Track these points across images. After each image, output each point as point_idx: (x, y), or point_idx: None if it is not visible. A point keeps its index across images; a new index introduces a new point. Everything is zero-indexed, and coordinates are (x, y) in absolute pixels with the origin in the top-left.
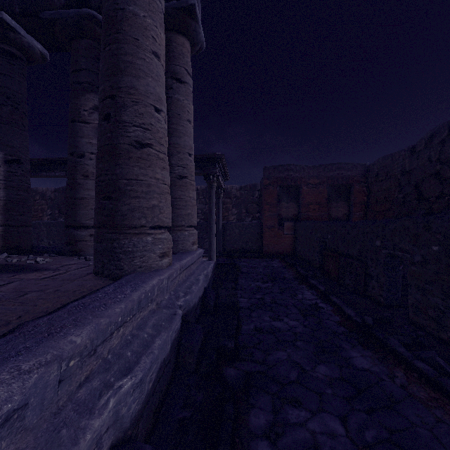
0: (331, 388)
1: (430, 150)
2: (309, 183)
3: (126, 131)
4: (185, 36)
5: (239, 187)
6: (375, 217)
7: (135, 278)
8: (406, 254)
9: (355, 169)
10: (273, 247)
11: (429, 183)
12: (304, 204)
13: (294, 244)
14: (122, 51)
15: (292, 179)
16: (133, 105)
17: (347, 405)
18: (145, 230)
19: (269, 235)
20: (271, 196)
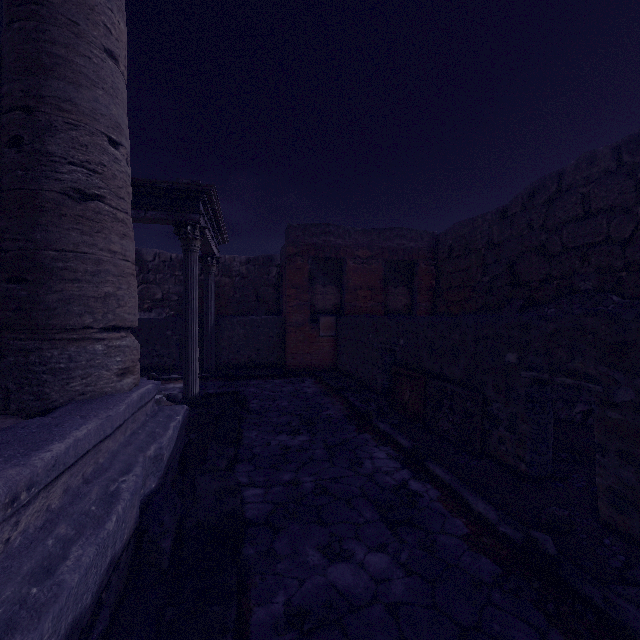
0: None
1: (531, 213)
2: (358, 255)
3: None
4: None
5: (245, 259)
6: (449, 310)
7: None
8: (590, 385)
9: (420, 239)
10: (302, 358)
11: (529, 260)
12: (349, 289)
13: (335, 352)
14: None
15: (333, 248)
16: None
17: None
18: None
19: (296, 338)
20: (300, 274)
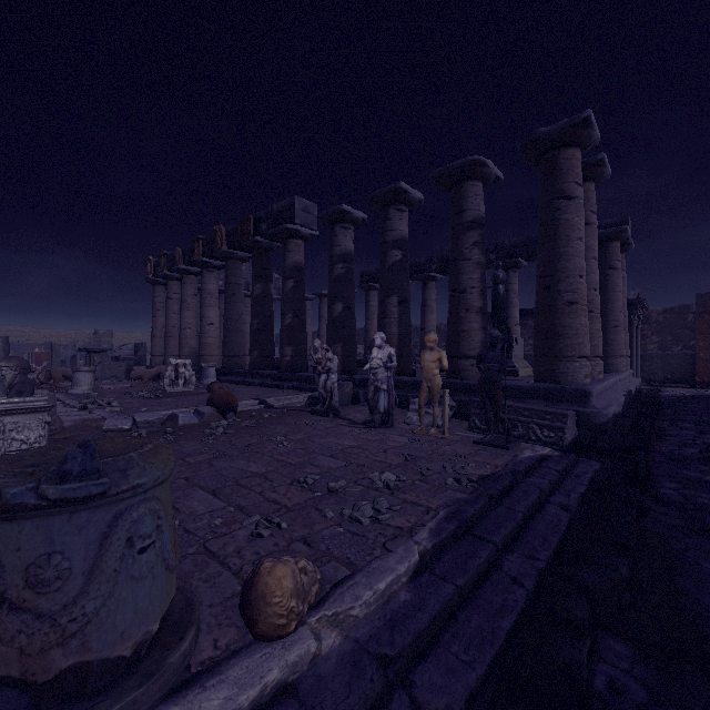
0: (703, 412)
1: None
2: None
3: (610, 323)
4: (622, 252)
5: (661, 310)
6: None
7: (617, 372)
8: None
9: None
10: (708, 379)
11: None
12: None
13: None
14: (608, 295)
15: None
16: (612, 313)
17: (707, 413)
18: (617, 357)
19: (703, 366)
20: (706, 325)
